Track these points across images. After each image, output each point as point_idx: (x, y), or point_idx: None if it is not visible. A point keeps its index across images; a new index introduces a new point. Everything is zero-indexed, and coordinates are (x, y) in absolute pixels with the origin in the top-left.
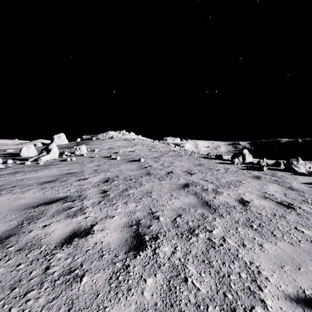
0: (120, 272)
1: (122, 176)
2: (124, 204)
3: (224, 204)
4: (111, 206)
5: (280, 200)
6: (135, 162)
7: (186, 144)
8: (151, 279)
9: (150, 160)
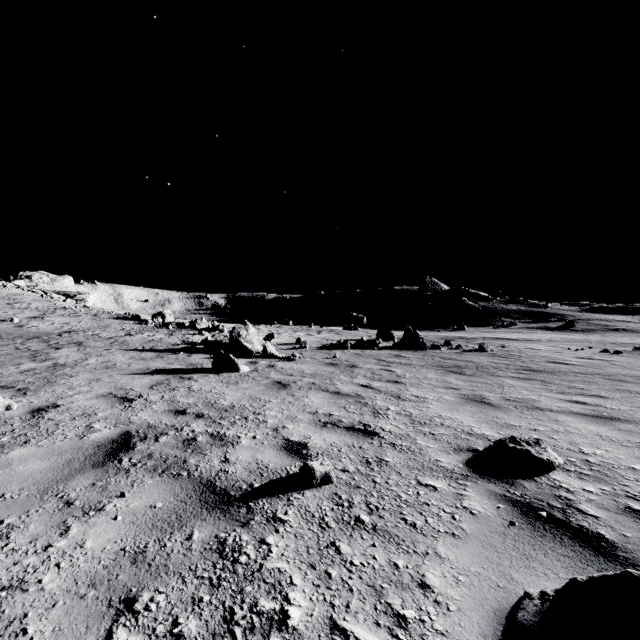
0: (58, 350)
1: (7, 334)
2: (37, 343)
3: (113, 341)
4: (28, 344)
5: (152, 339)
6: (4, 322)
7: (91, 294)
8: (71, 350)
9: (29, 321)
